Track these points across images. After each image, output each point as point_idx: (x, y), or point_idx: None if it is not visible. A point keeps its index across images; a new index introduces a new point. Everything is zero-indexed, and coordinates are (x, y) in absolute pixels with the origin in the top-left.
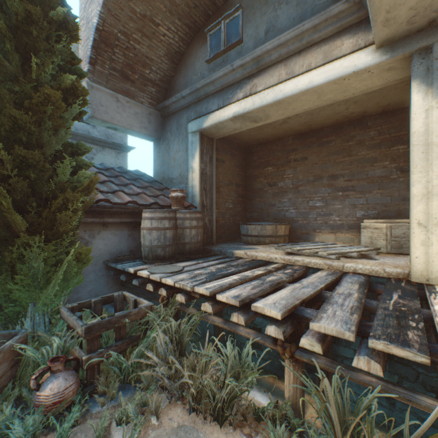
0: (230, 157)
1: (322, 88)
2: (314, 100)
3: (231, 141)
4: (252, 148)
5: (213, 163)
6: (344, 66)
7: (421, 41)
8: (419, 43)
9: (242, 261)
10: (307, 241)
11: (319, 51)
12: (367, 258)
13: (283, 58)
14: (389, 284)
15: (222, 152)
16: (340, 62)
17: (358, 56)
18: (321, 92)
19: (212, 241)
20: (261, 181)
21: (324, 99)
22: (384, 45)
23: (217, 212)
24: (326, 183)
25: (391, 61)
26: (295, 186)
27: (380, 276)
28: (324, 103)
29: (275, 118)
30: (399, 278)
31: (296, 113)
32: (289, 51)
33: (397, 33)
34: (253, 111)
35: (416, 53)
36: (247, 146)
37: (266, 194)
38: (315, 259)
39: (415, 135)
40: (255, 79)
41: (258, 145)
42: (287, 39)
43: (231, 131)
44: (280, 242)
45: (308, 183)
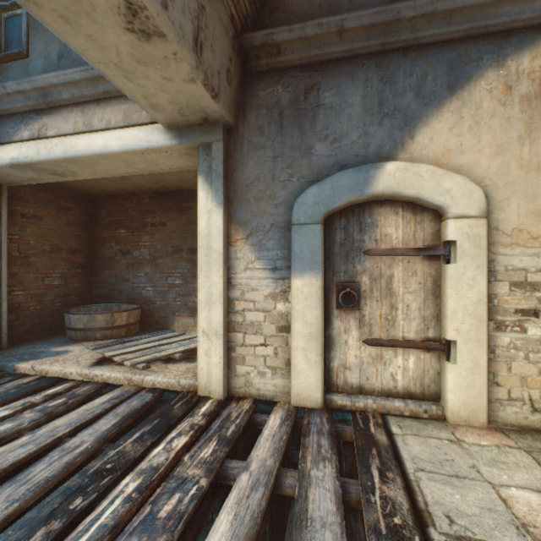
0: (56, 210)
1: (123, 156)
2: (126, 167)
3: (59, 187)
4: (100, 200)
5: (4, 224)
6: (139, 138)
7: (203, 136)
8: (201, 137)
9: (12, 385)
10: (167, 326)
11: (120, 108)
12: (189, 359)
13: (80, 101)
14: (164, 407)
15: (36, 204)
16: (136, 132)
17: (152, 131)
18: (127, 160)
19: (1, 343)
20: (112, 247)
21: (139, 168)
22: (173, 128)
23: (25, 294)
24: (186, 256)
25: (182, 147)
26: (153, 257)
27: (176, 390)
28: (144, 171)
29: (89, 176)
30: (191, 391)
31: (115, 175)
32: (85, 95)
33: (177, 120)
34: (40, 163)
35: (202, 147)
36: (94, 196)
37: (119, 265)
38: (117, 372)
39: (201, 236)
40: (46, 117)
41: (108, 197)
42: (76, 78)
43: (29, 180)
44: (120, 335)
45: (167, 255)
